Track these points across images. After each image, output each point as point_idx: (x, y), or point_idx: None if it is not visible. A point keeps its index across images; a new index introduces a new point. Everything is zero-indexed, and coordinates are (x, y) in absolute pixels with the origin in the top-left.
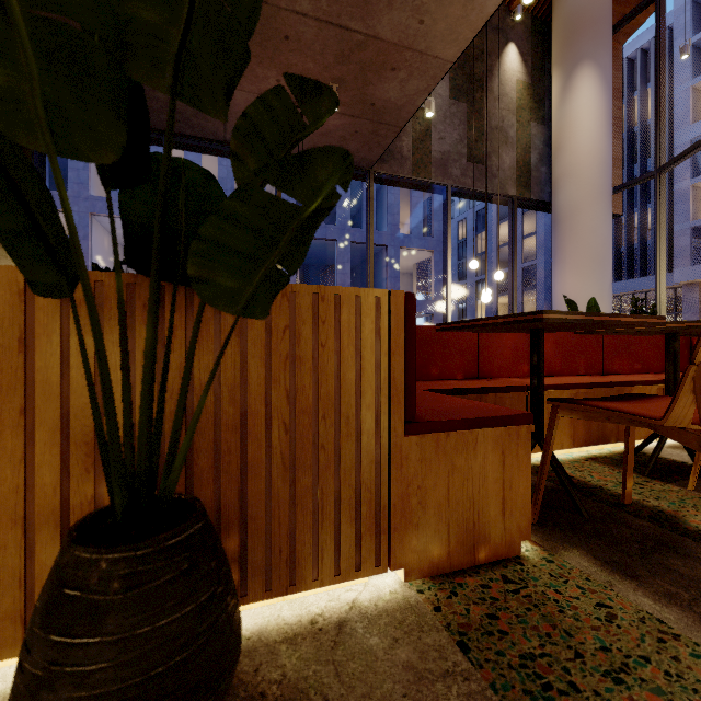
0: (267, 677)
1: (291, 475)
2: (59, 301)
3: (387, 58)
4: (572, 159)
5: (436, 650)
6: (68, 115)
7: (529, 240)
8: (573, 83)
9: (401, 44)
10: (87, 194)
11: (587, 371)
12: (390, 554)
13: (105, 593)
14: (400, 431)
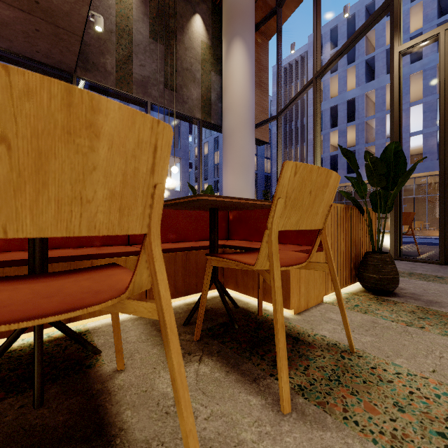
0: None
1: None
2: None
3: None
4: (231, 99)
5: None
6: None
7: None
8: (231, 49)
9: None
10: None
11: (106, 242)
12: None
13: None
14: None
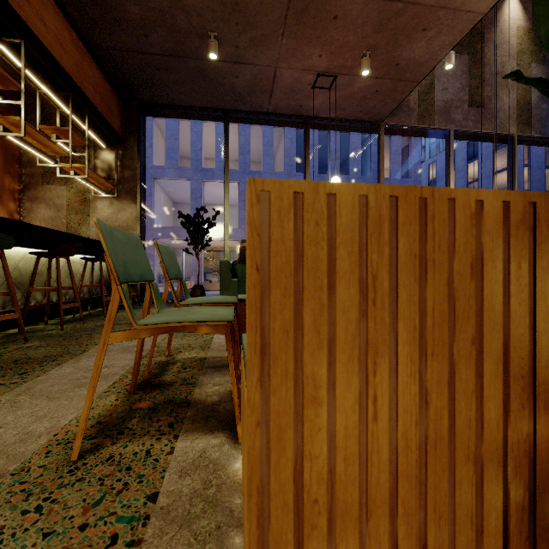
0: None
1: None
2: (500, 225)
3: (420, 20)
4: None
5: None
6: None
7: (499, 175)
8: None
9: (437, 5)
10: (151, 164)
11: None
12: None
13: None
14: None
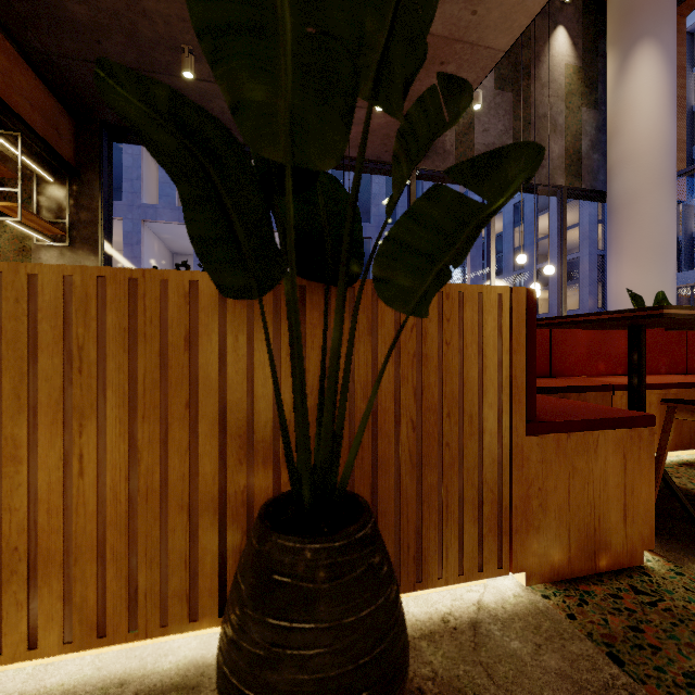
0: (418, 673)
1: (418, 473)
2: (217, 302)
3: (436, 53)
4: (629, 144)
5: (586, 659)
6: (307, 125)
7: (572, 231)
8: (631, 63)
9: (451, 37)
10: (139, 202)
11: (669, 370)
12: (511, 557)
13: (313, 581)
14: (521, 430)
